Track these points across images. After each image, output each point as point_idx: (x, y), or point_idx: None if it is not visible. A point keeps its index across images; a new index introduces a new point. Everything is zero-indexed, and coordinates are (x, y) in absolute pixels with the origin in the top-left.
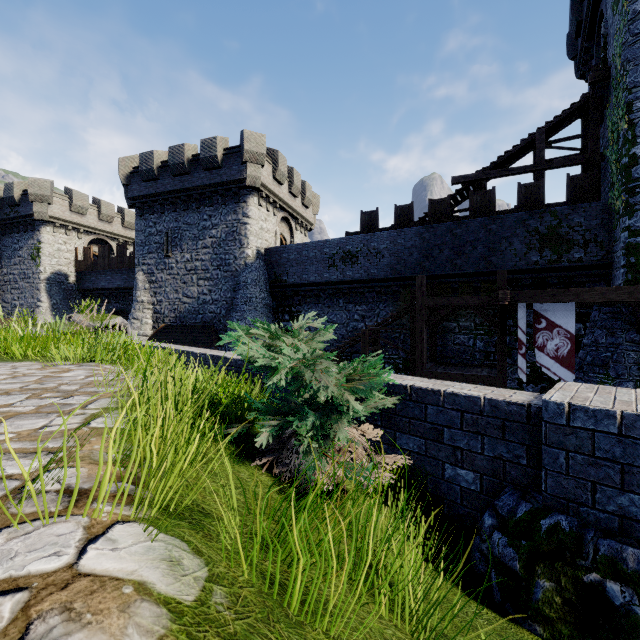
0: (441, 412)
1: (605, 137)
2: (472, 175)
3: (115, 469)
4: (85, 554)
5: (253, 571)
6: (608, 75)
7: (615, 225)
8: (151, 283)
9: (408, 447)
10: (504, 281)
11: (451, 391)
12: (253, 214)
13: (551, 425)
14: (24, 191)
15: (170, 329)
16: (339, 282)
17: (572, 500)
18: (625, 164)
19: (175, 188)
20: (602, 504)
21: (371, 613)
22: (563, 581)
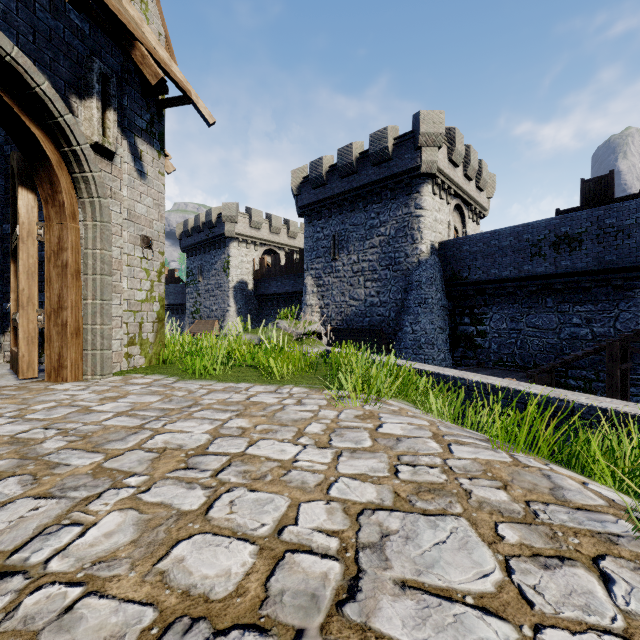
0: None
1: None
2: None
3: None
4: None
5: None
6: None
7: None
8: (318, 287)
9: None
10: None
11: None
12: (427, 204)
13: None
14: (218, 215)
15: (337, 332)
16: (548, 275)
17: None
18: None
19: (342, 190)
20: None
21: None
22: None
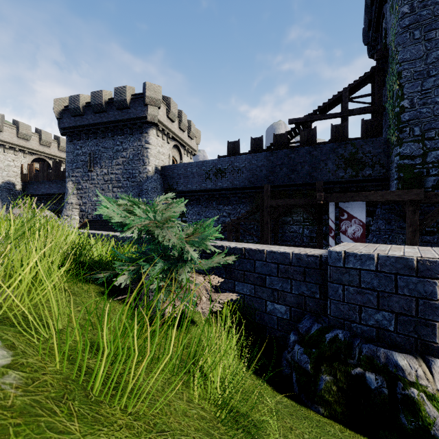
0: (264, 265)
1: (385, 95)
2: (301, 118)
3: None
4: None
5: (64, 363)
6: (387, 54)
7: (391, 152)
8: (78, 190)
9: (243, 291)
10: (321, 188)
11: (271, 250)
12: (152, 142)
13: (333, 267)
14: None
15: (92, 223)
16: (213, 190)
17: (346, 319)
18: (397, 112)
19: (96, 122)
20: (365, 320)
21: (166, 393)
22: (338, 375)
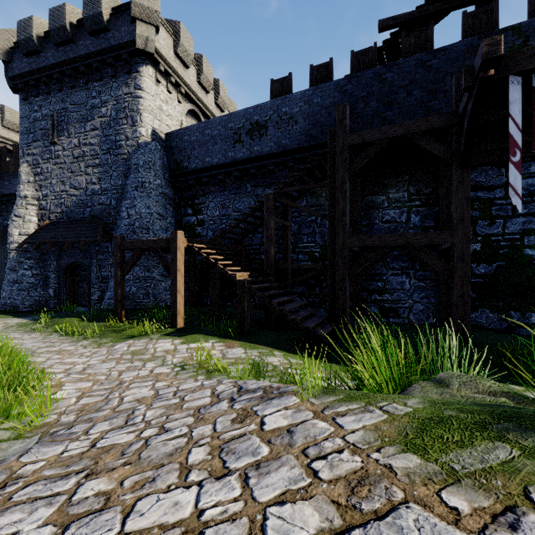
0: None
1: None
2: (404, 15)
3: None
4: None
5: None
6: None
7: None
8: (36, 175)
9: None
10: None
11: None
12: (147, 87)
13: None
14: None
15: (54, 225)
16: (245, 160)
17: None
18: None
19: (58, 60)
20: None
21: None
22: None
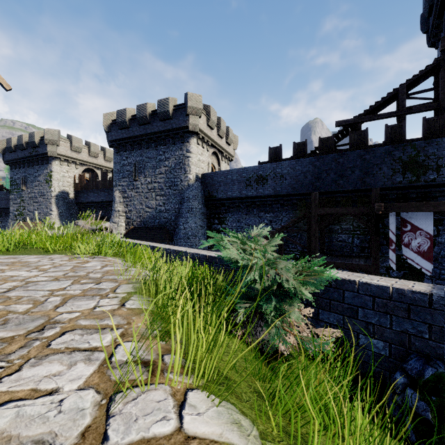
0: (356, 296)
1: None
2: (351, 120)
3: (182, 350)
4: (183, 418)
5: (280, 427)
6: None
7: None
8: (124, 198)
9: (329, 320)
10: (377, 196)
11: (364, 281)
12: (193, 150)
13: None
14: (41, 137)
15: (137, 229)
16: (254, 197)
17: None
18: None
19: (140, 133)
20: None
21: None
22: None
